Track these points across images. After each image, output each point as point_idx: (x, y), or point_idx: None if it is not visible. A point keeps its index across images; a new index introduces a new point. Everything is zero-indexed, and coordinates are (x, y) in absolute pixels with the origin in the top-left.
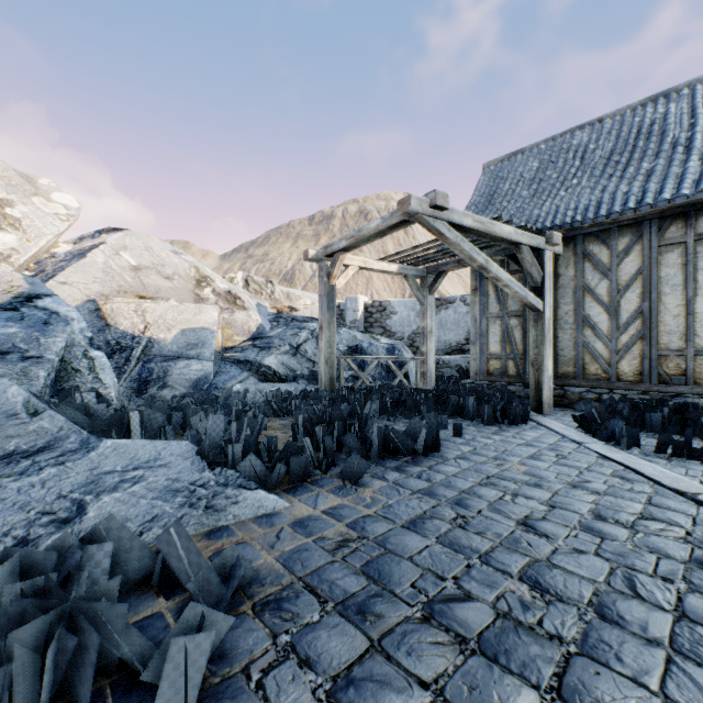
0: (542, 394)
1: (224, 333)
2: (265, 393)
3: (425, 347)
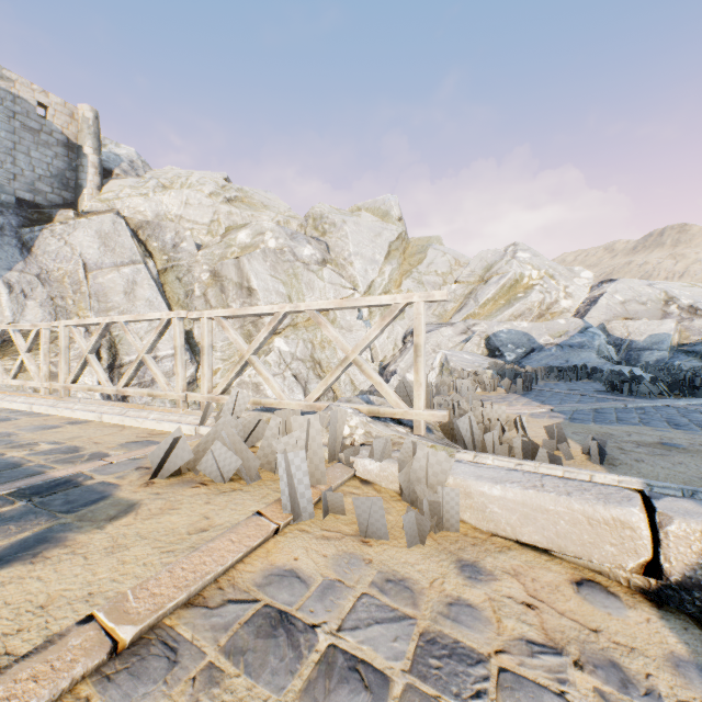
0: None
1: (682, 335)
2: (692, 366)
3: None
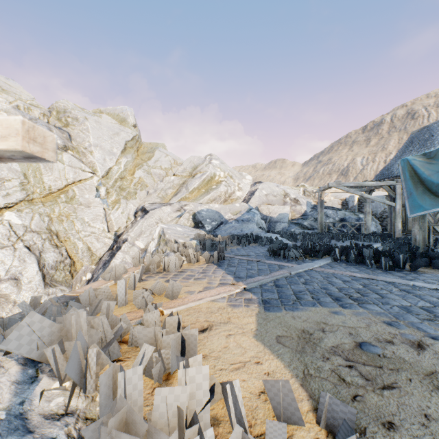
0: (394, 235)
1: (292, 214)
2: (299, 232)
3: (365, 219)
